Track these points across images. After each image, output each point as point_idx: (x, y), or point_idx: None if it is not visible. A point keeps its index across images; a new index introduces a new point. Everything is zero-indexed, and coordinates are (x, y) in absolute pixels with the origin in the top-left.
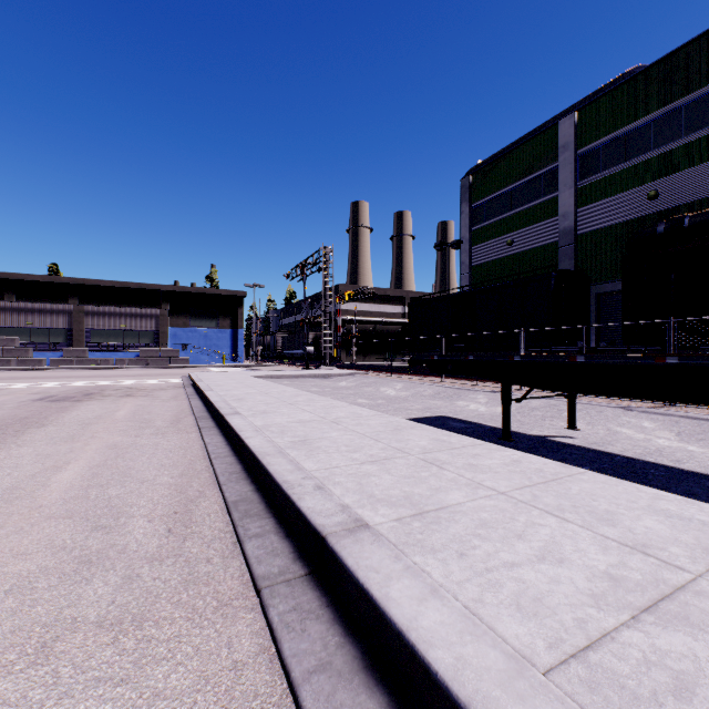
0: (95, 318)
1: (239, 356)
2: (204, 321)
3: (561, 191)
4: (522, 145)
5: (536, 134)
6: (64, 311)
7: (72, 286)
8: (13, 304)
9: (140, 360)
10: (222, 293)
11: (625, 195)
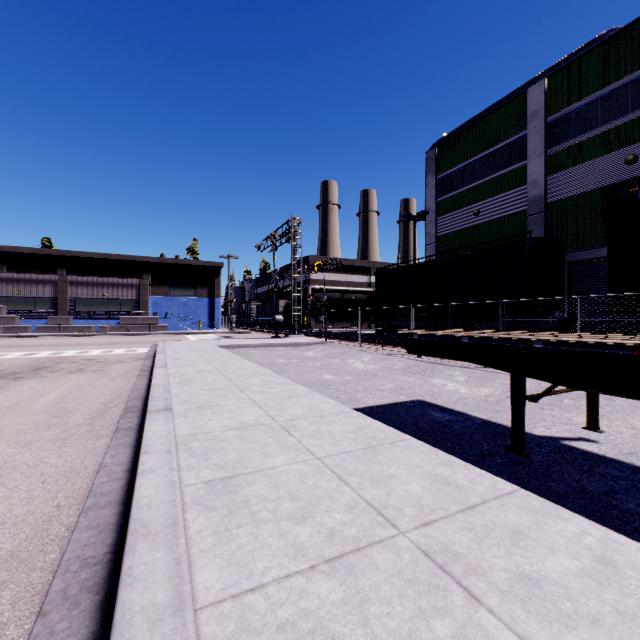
0: (79, 288)
1: (216, 322)
2: (183, 290)
3: (530, 159)
4: (489, 115)
5: (504, 103)
6: (50, 281)
7: (59, 258)
8: (2, 274)
9: (120, 327)
10: (199, 264)
11: (599, 161)
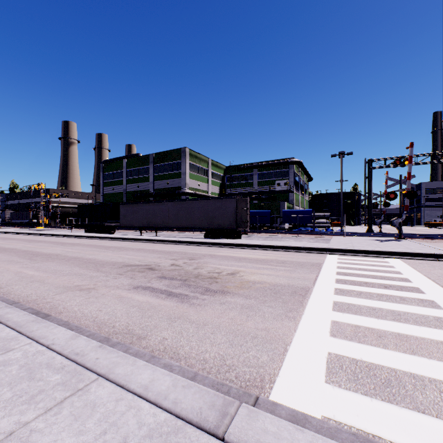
0: None
1: None
2: None
3: (124, 178)
4: (116, 161)
5: (119, 160)
6: None
7: None
8: None
9: None
10: None
11: (135, 184)
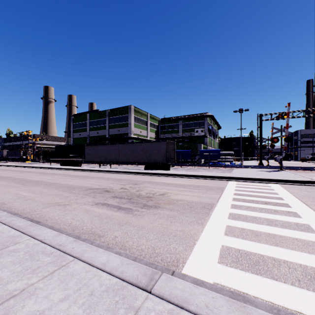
0: None
1: None
2: None
3: (87, 127)
4: (82, 115)
5: (84, 114)
6: None
7: None
8: None
9: None
10: None
11: (95, 131)
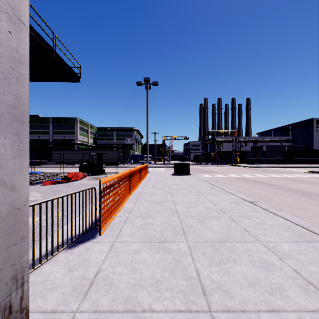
0: None
1: None
2: None
3: None
4: None
5: None
6: None
7: None
8: None
9: None
10: None
11: (36, 135)
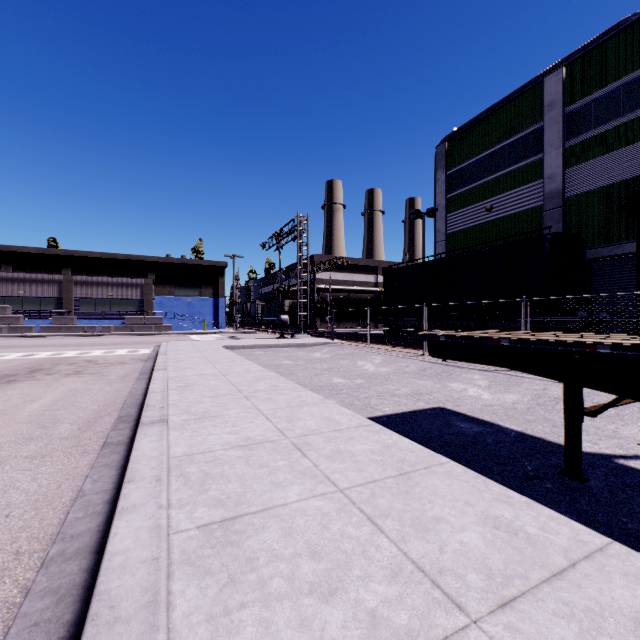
0: (84, 287)
1: (221, 322)
2: (188, 290)
3: (546, 151)
4: (502, 107)
5: (518, 94)
6: (54, 281)
7: (64, 257)
8: (6, 274)
9: (125, 327)
10: (204, 263)
11: (622, 152)
